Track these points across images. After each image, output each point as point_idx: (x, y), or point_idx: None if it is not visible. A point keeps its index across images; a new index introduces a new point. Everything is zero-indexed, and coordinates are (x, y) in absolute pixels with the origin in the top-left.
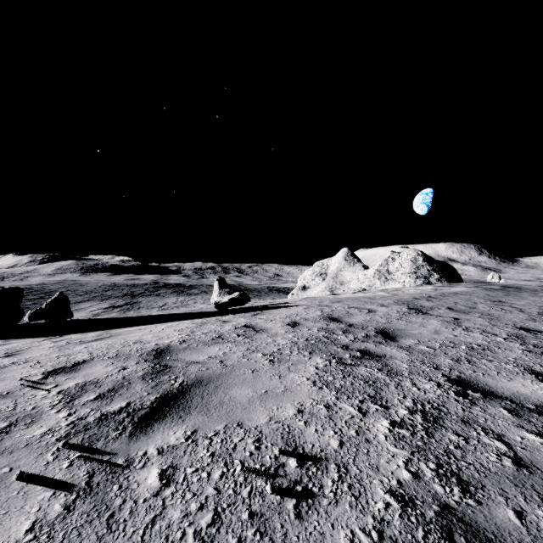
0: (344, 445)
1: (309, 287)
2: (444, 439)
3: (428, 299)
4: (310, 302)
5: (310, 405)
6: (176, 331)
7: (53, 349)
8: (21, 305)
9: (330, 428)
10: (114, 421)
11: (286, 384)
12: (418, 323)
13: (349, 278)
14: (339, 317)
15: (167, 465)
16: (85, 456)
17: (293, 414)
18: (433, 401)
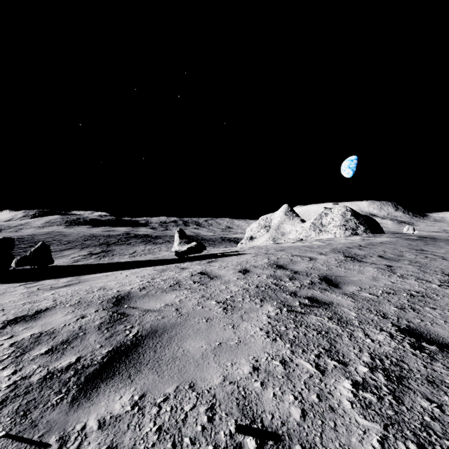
0: (307, 416)
1: (255, 237)
2: (415, 406)
3: (359, 248)
4: (258, 250)
5: (265, 360)
6: (139, 277)
7: (24, 295)
8: (14, 253)
9: (289, 390)
10: (58, 381)
11: (239, 335)
12: (356, 270)
13: (289, 230)
14: (285, 265)
15: (106, 445)
16: (11, 435)
17: (249, 372)
18: (391, 356)
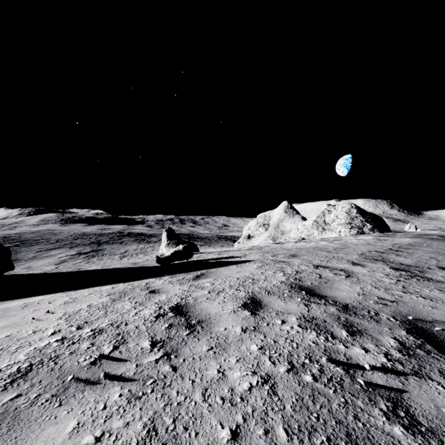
0: None
1: (253, 236)
2: None
3: (394, 252)
4: (263, 256)
5: None
6: (63, 318)
7: None
8: None
9: None
10: None
11: None
12: None
13: (290, 228)
14: (316, 287)
15: None
16: None
17: None
18: None
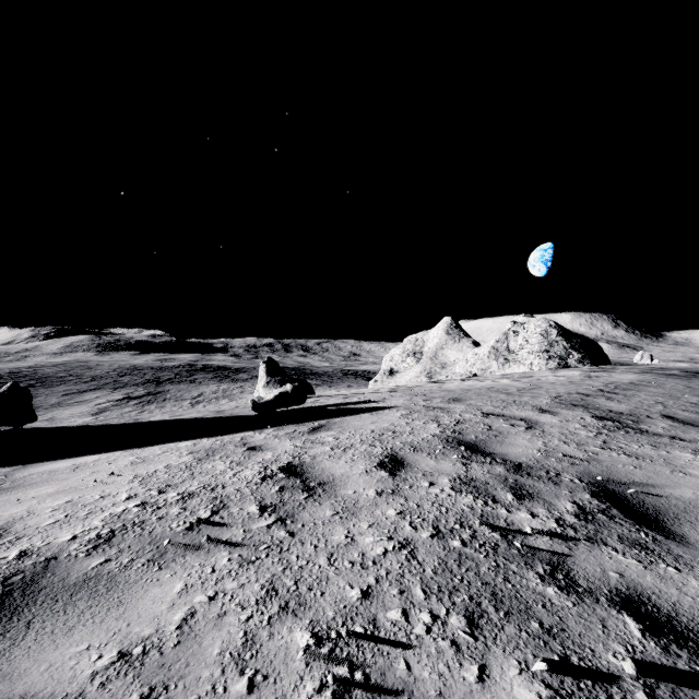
0: None
1: (398, 371)
2: None
3: (604, 395)
4: (410, 400)
5: None
6: (135, 481)
7: None
8: None
9: None
10: None
11: None
12: (660, 461)
13: (454, 359)
14: (481, 442)
15: None
16: None
17: None
18: None
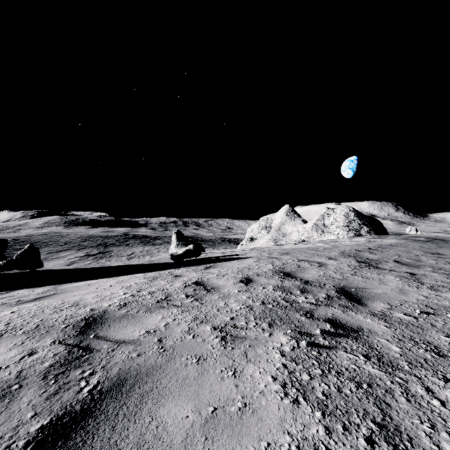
0: None
1: (256, 238)
2: None
3: (369, 251)
4: (260, 254)
5: None
6: (123, 288)
7: None
8: (8, 254)
9: None
10: None
11: (244, 392)
12: (376, 280)
13: (291, 231)
14: (292, 272)
15: None
16: None
17: None
18: None
